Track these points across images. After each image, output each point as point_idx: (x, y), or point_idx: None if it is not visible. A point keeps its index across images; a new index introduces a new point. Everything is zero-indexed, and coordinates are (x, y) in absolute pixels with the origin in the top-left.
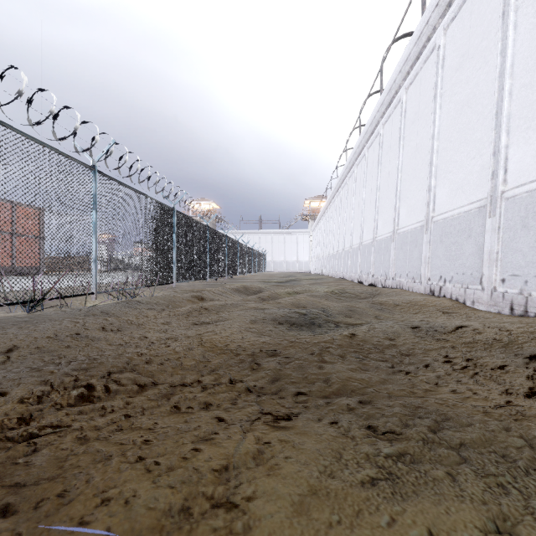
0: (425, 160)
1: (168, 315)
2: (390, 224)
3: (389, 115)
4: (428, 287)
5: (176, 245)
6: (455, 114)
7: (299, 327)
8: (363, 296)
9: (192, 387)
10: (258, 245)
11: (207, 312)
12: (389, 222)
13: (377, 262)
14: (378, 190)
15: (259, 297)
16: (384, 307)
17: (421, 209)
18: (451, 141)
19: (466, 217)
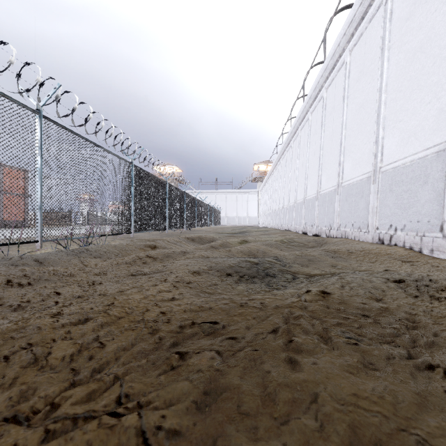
0: (372, 114)
1: (110, 264)
2: (334, 178)
3: (333, 78)
4: (376, 236)
5: (134, 198)
6: (405, 63)
7: (251, 280)
8: (310, 245)
9: (28, 426)
10: (214, 203)
11: (152, 261)
12: (333, 176)
13: (321, 214)
14: (321, 148)
15: (211, 246)
16: (339, 256)
17: (367, 161)
18: (401, 91)
19: (420, 163)
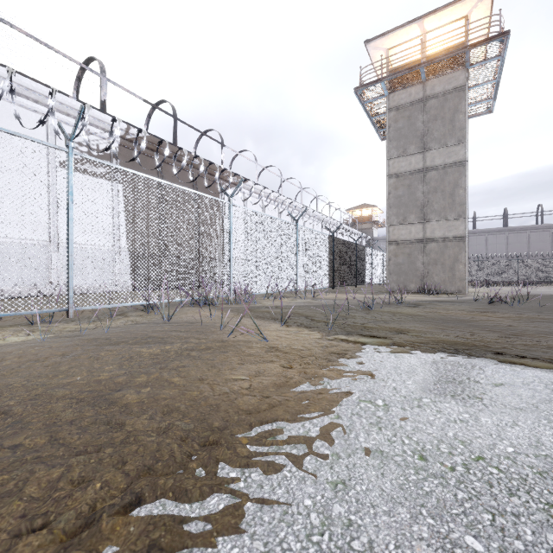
0: None
1: None
2: None
3: None
4: None
5: None
6: None
7: None
8: None
9: None
10: None
11: None
12: None
13: None
14: None
15: None
16: None
17: None
18: None
19: None
